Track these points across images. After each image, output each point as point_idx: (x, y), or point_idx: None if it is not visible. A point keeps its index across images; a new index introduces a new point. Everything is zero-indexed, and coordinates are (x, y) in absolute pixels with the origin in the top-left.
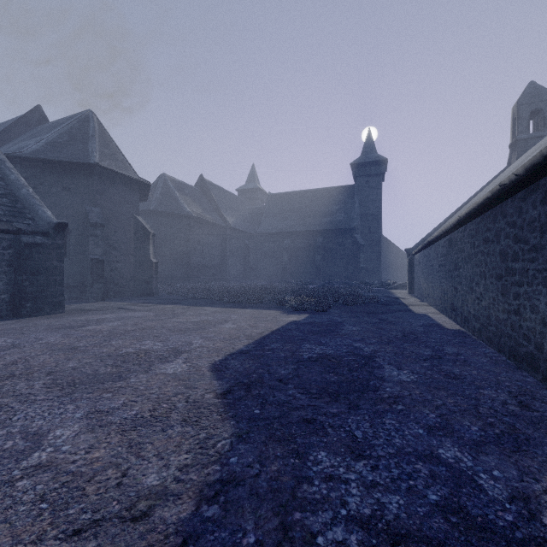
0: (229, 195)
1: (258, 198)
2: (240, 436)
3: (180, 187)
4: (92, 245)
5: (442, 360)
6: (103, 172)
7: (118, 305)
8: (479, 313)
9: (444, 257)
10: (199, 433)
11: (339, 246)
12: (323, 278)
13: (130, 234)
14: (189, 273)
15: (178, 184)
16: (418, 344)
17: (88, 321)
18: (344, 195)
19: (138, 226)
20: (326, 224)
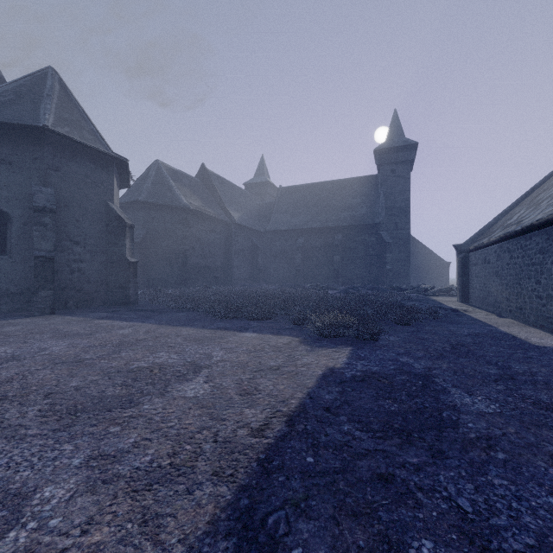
0: (235, 188)
1: (268, 193)
2: None
3: (177, 176)
4: (37, 238)
5: None
6: (60, 141)
7: (59, 323)
8: None
9: None
10: None
11: (361, 245)
12: (342, 281)
13: (100, 225)
14: (186, 276)
15: (174, 173)
16: None
17: None
18: (365, 186)
19: (111, 214)
20: (346, 219)
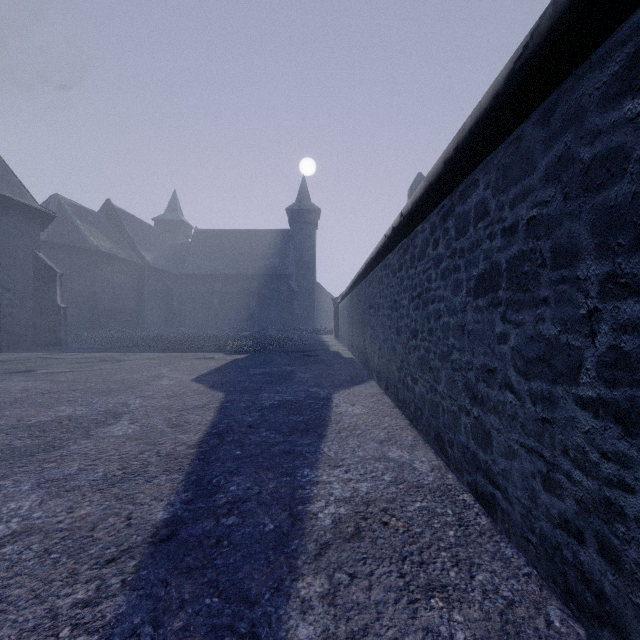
0: (145, 226)
1: (181, 232)
2: (228, 394)
3: (81, 213)
4: None
5: (330, 369)
6: None
7: (33, 355)
8: (358, 345)
9: (349, 308)
10: (208, 395)
11: (275, 292)
12: (258, 325)
13: (28, 273)
14: (96, 320)
15: (77, 209)
16: (322, 365)
17: (30, 368)
18: (279, 239)
19: (40, 264)
20: (261, 268)
